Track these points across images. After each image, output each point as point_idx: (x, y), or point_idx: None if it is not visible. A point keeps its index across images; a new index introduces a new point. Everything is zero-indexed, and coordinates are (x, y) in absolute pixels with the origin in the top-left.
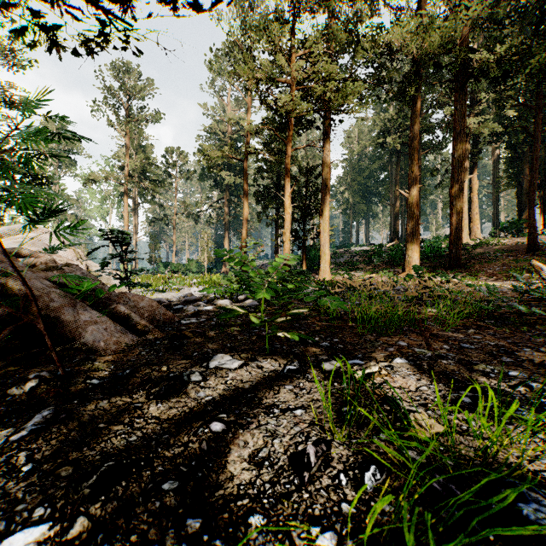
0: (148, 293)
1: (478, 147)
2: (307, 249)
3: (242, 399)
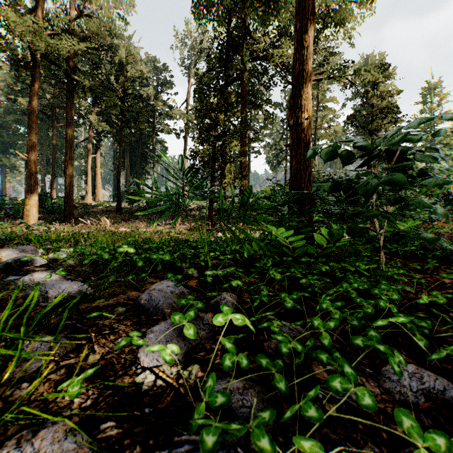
0: None
1: (101, 136)
2: None
3: None
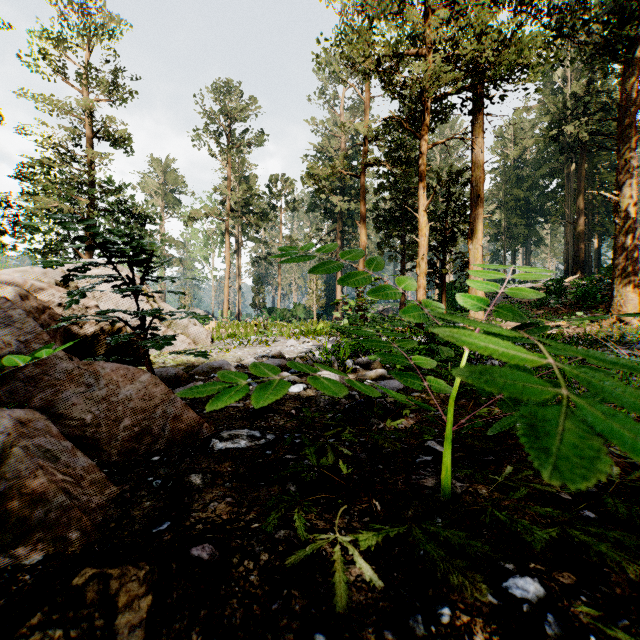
0: (228, 346)
1: None
2: None
3: None
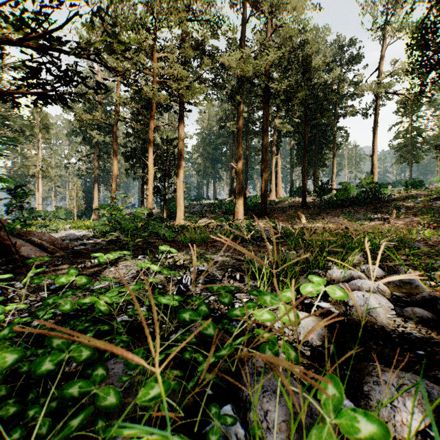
0: None
1: (281, 138)
2: (168, 201)
3: (120, 265)
